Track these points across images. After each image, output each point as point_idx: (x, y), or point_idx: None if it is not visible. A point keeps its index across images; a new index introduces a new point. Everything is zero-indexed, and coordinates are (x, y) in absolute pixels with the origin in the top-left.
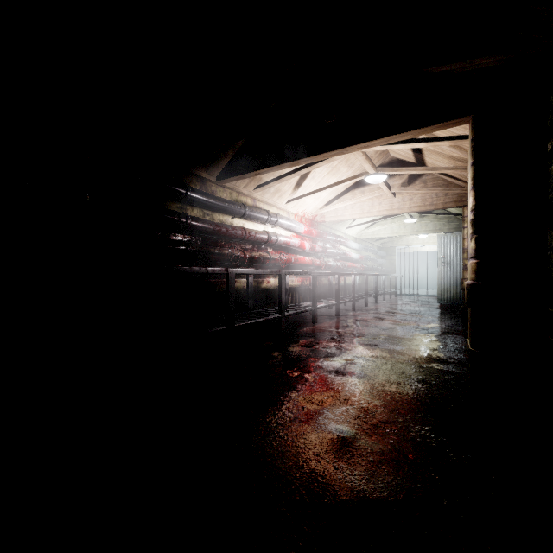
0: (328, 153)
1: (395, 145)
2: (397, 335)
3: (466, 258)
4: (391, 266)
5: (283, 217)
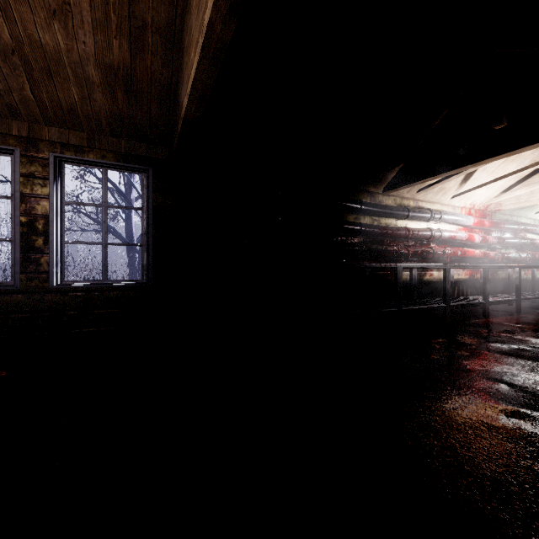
0: (498, 156)
1: None
2: None
3: None
4: None
5: (448, 213)
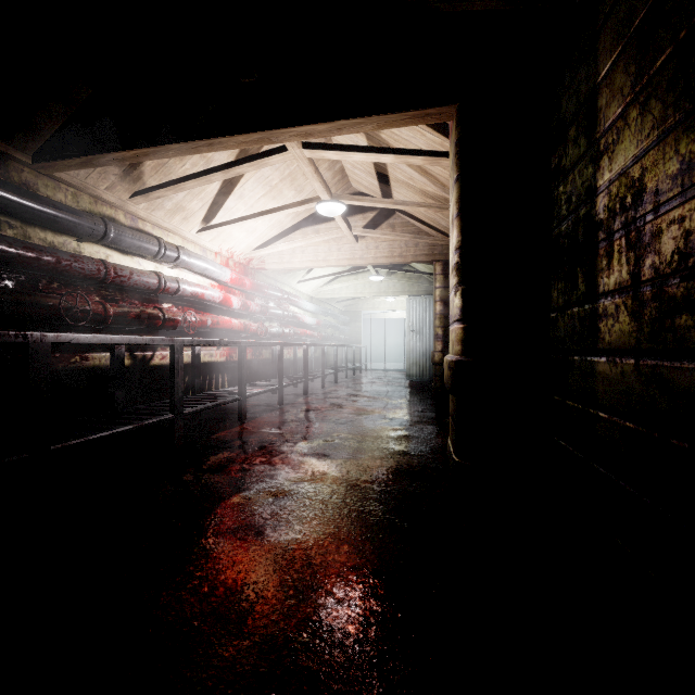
0: (246, 135)
1: (354, 153)
2: (357, 433)
3: (438, 326)
4: (356, 335)
5: (192, 253)
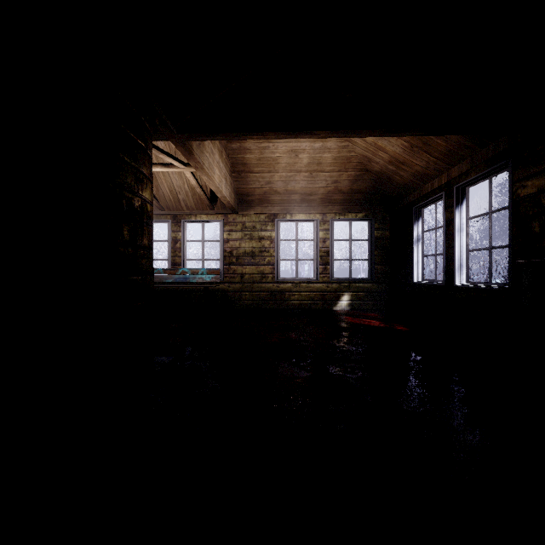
0: None
1: None
2: None
3: None
4: None
5: None
